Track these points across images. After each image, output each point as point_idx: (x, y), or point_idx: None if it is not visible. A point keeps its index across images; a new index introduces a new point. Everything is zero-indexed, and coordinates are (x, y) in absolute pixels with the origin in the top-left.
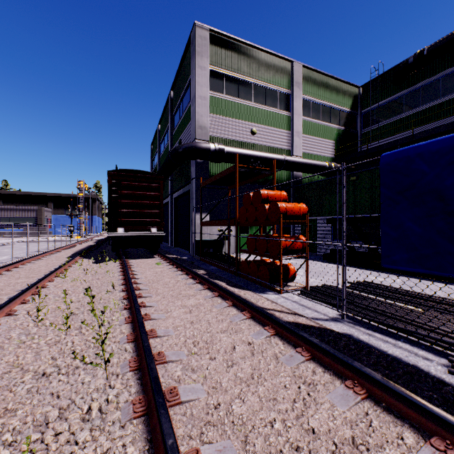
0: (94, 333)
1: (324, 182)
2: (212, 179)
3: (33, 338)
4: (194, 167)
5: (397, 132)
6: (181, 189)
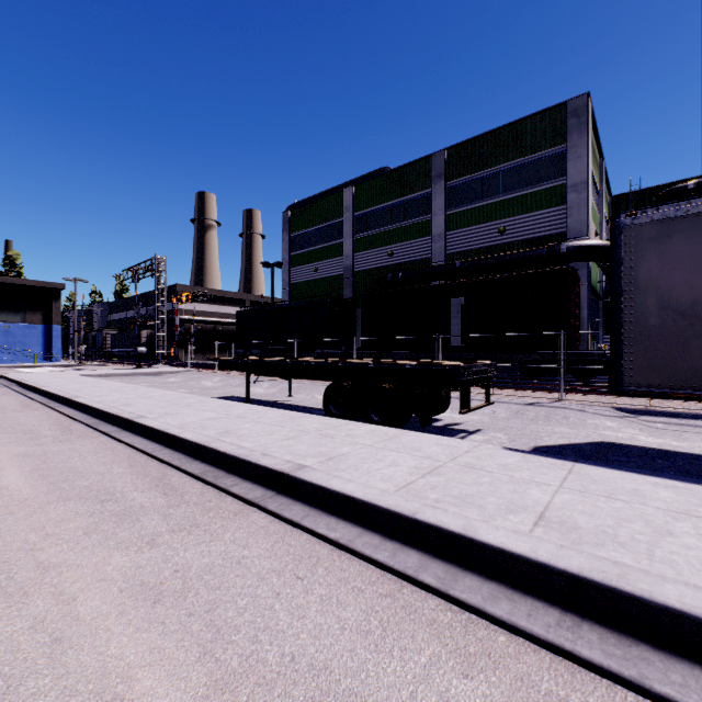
0: None
1: None
2: None
3: None
4: (583, 270)
5: None
6: None
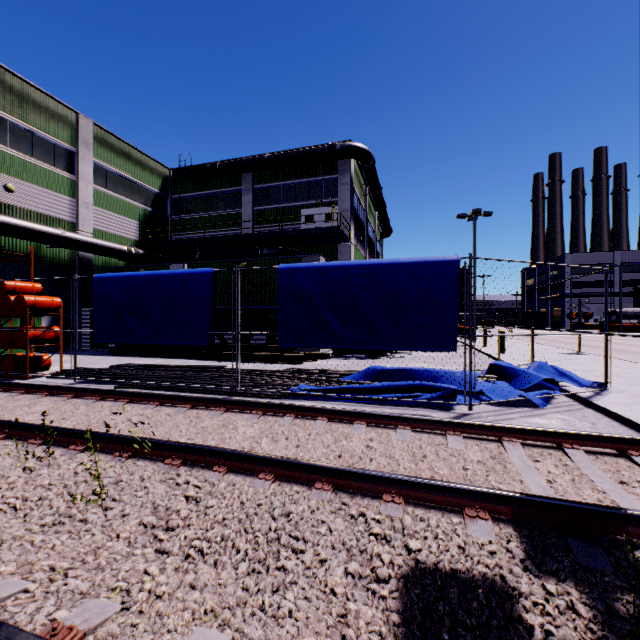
0: None
1: (117, 270)
2: None
3: None
4: None
5: (202, 228)
6: None
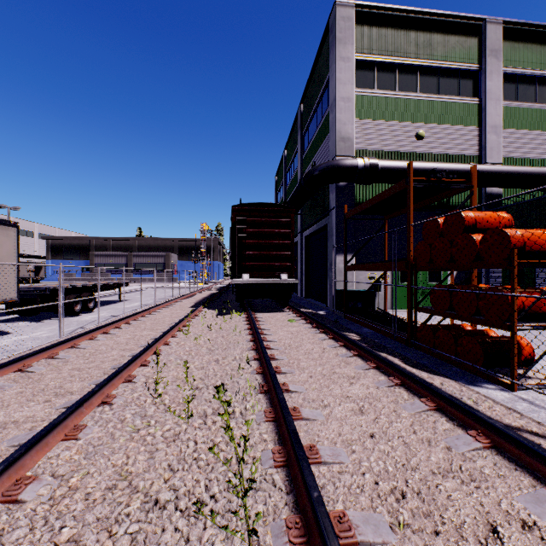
0: (223, 430)
1: None
2: (364, 205)
3: (149, 423)
4: (333, 194)
5: None
6: (315, 225)
